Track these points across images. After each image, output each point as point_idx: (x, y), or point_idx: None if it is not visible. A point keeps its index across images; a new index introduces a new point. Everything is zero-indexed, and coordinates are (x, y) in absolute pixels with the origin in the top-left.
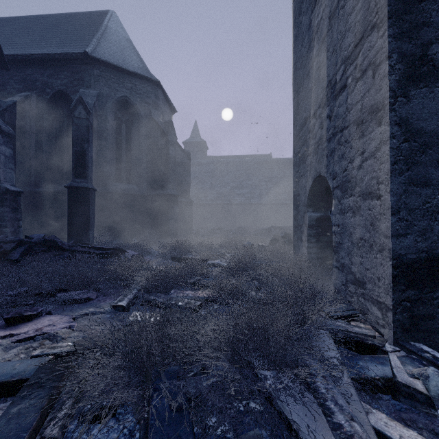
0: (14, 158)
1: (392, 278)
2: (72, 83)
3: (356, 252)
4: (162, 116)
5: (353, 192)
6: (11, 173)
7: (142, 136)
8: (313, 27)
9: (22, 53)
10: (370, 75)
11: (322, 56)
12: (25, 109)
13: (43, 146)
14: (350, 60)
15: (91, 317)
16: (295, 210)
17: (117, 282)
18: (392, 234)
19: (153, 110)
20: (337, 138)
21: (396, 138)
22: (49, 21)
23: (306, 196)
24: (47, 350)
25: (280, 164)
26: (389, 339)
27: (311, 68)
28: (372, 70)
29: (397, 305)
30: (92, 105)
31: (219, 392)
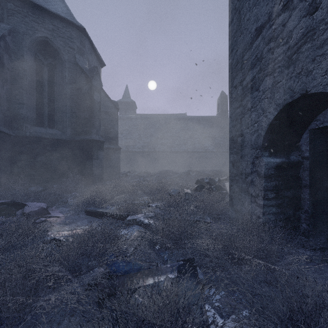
0: None
1: None
2: None
3: None
4: (88, 65)
5: None
6: None
7: (65, 81)
8: None
9: None
10: None
11: None
12: None
13: None
14: None
15: None
16: (235, 155)
17: None
18: None
19: (78, 56)
20: None
21: None
22: None
23: (262, 134)
24: None
25: (194, 121)
26: None
27: None
28: None
29: None
30: None
31: None
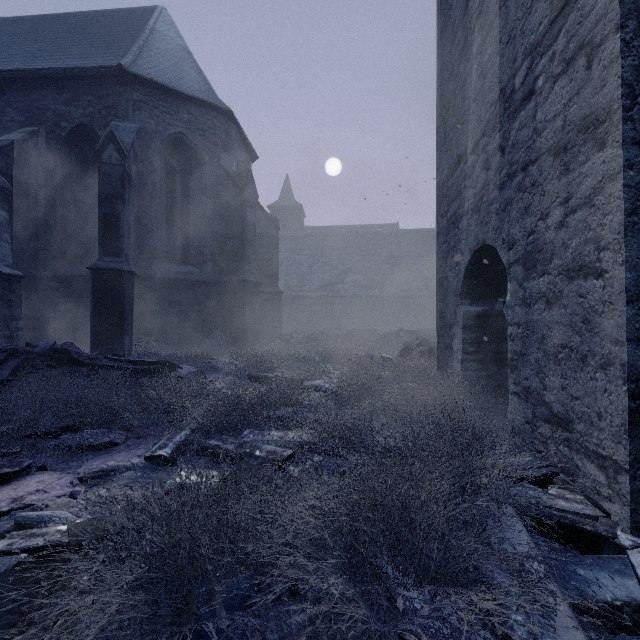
0: (12, 226)
1: (628, 414)
2: (100, 113)
3: (553, 368)
4: (236, 164)
5: (547, 268)
6: (5, 247)
7: (206, 194)
8: (471, 10)
9: (25, 67)
10: (581, 66)
11: (487, 53)
12: (29, 152)
13: (57, 208)
14: (542, 47)
15: (110, 477)
16: (441, 303)
17: (160, 415)
18: (629, 338)
19: (223, 155)
20: (516, 181)
21: (635, 169)
22: (68, 22)
23: (460, 280)
24: (19, 542)
25: (411, 238)
26: (623, 523)
27: (468, 75)
28: (587, 55)
29: (638, 463)
30: (129, 146)
31: (324, 638)
